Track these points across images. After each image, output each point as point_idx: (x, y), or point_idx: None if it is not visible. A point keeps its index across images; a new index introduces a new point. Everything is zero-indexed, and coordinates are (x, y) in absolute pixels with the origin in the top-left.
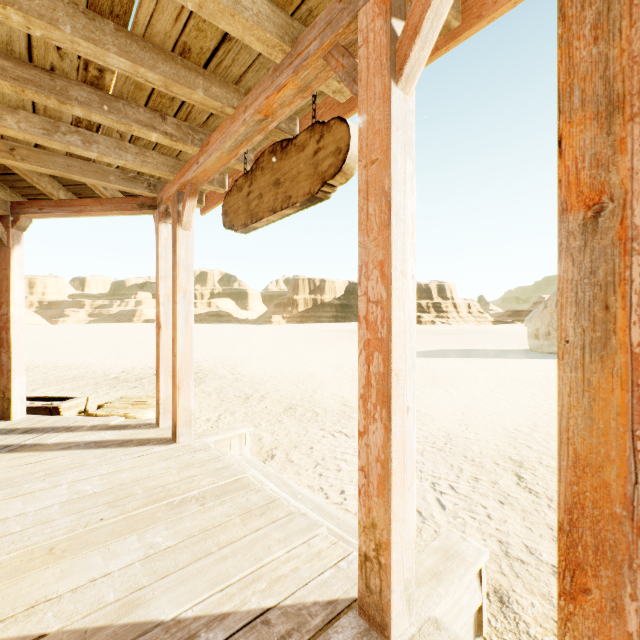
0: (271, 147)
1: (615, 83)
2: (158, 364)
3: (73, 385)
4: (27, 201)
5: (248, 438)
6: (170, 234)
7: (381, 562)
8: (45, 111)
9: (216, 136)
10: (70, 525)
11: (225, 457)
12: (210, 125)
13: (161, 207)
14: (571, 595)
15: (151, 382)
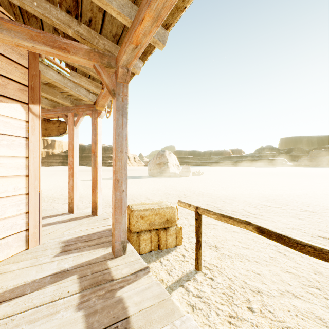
0: (44, 119)
1: (95, 141)
2: None
3: None
4: None
5: None
6: None
7: (72, 202)
8: None
9: None
10: None
11: None
12: None
13: None
14: (93, 192)
15: None
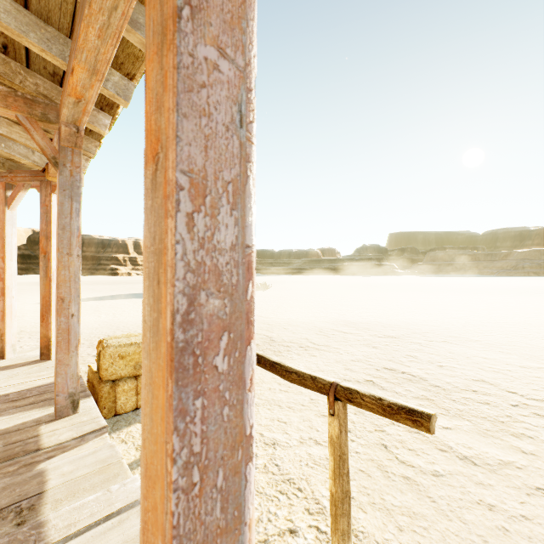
0: None
1: (48, 234)
2: None
3: None
4: None
5: None
6: None
7: (3, 339)
8: None
9: None
10: None
11: None
12: None
13: None
14: (43, 321)
15: None
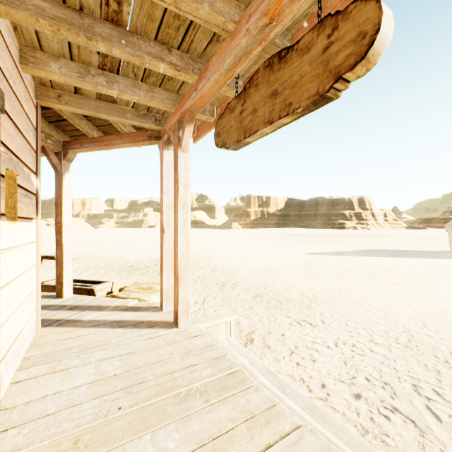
0: (267, 61)
1: None
2: (162, 261)
3: (105, 270)
4: (73, 140)
5: (232, 325)
6: (171, 158)
7: None
8: (79, 57)
9: (215, 59)
10: (94, 412)
11: (218, 346)
12: (207, 54)
13: (164, 137)
14: None
15: (154, 270)
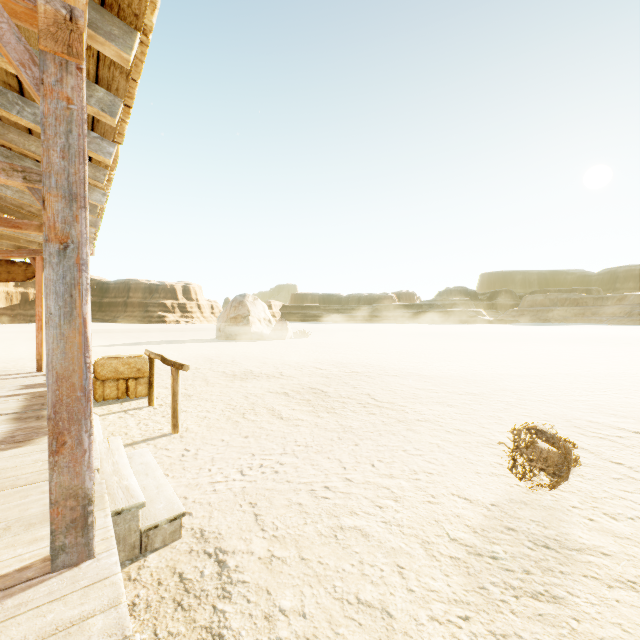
0: (6, 260)
1: None
2: None
3: None
4: None
5: None
6: None
7: (42, 359)
8: None
9: None
10: None
11: None
12: None
13: None
14: None
15: None
